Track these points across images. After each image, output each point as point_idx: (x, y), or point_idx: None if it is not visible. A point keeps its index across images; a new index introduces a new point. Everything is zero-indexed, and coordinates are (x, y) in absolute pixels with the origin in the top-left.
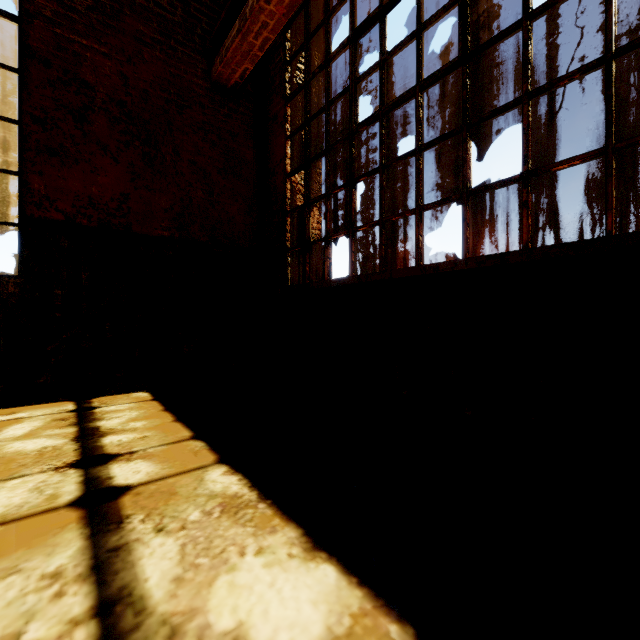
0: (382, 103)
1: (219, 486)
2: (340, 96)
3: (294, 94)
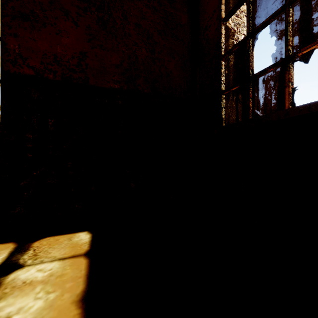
0: None
1: None
2: None
3: None
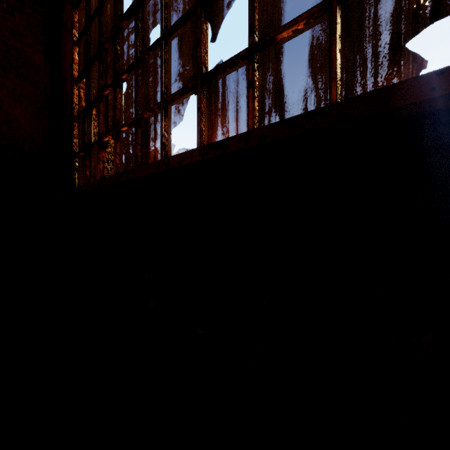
0: None
1: None
2: None
3: None
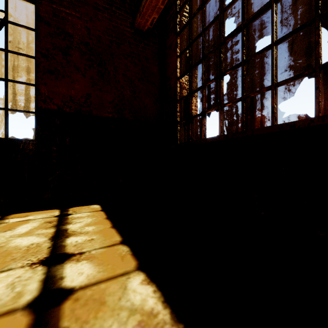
0: (243, 19)
1: (138, 298)
2: (212, 23)
3: (182, 30)
